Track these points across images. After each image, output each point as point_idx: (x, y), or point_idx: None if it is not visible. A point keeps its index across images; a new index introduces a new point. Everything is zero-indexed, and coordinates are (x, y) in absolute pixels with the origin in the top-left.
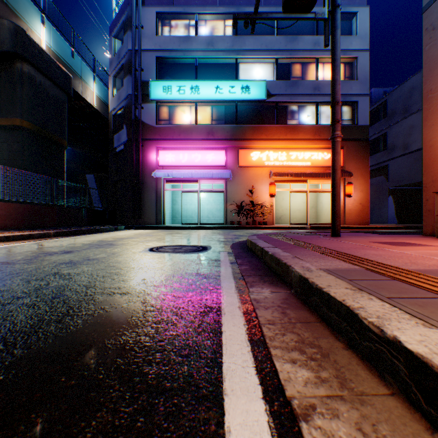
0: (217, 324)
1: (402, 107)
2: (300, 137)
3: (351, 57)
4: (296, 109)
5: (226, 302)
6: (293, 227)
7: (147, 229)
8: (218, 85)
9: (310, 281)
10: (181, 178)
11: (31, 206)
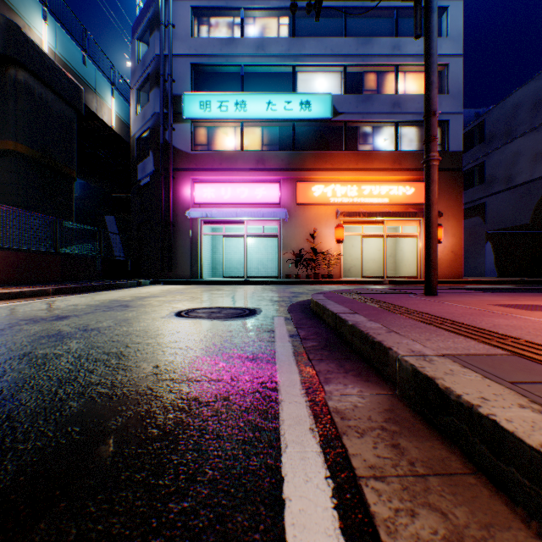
0: (274, 476)
1: (503, 129)
2: (375, 167)
3: (440, 64)
4: (370, 130)
5: (287, 416)
6: (367, 282)
7: (179, 284)
8: (270, 100)
9: (441, 386)
10: (222, 219)
11: (26, 254)
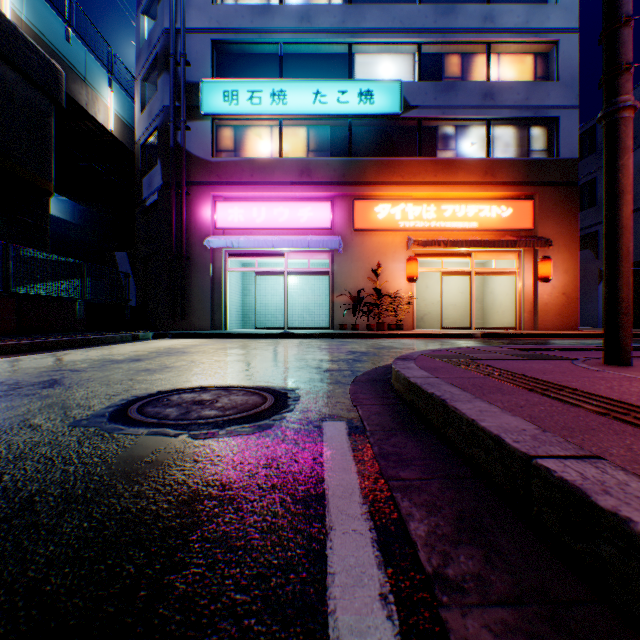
0: None
1: None
2: (459, 180)
3: (547, 41)
4: (452, 131)
5: None
6: (452, 334)
7: (193, 338)
8: (319, 90)
9: None
10: (254, 251)
11: None
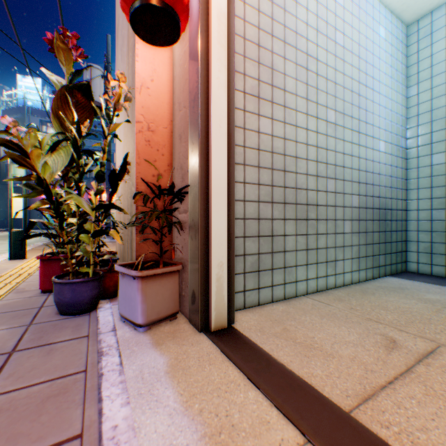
0: None
1: None
2: None
3: None
4: None
5: None
6: None
7: (37, 229)
8: None
9: None
10: None
11: None
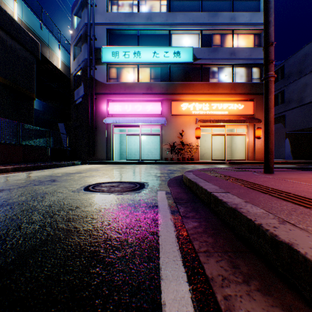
0: None
1: (297, 70)
2: (219, 92)
3: (260, 29)
4: (216, 70)
5: None
6: (215, 162)
7: (98, 164)
8: (155, 51)
9: None
10: (126, 124)
11: None
